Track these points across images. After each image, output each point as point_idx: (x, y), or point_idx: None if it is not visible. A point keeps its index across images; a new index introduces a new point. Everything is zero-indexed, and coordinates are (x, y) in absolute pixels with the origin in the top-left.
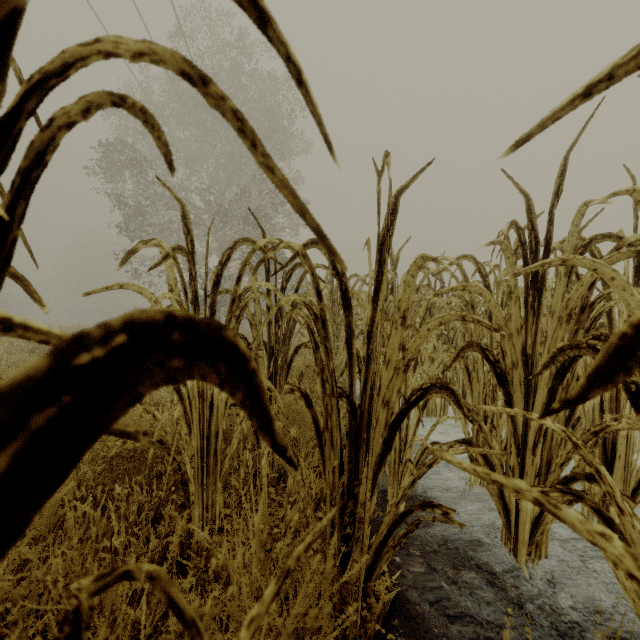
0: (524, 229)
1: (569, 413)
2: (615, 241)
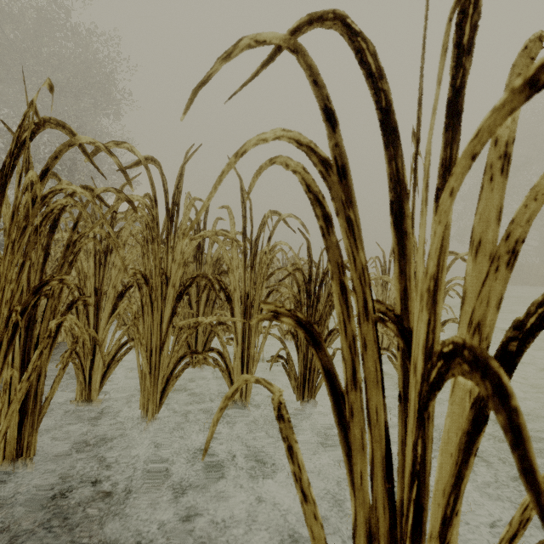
0: (124, 185)
1: (56, 331)
2: (90, 191)
